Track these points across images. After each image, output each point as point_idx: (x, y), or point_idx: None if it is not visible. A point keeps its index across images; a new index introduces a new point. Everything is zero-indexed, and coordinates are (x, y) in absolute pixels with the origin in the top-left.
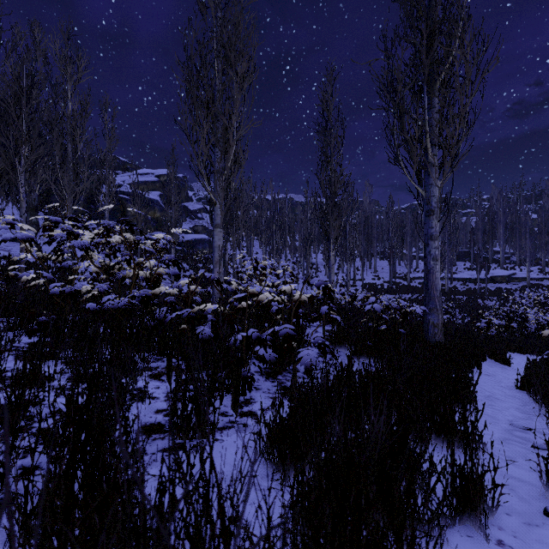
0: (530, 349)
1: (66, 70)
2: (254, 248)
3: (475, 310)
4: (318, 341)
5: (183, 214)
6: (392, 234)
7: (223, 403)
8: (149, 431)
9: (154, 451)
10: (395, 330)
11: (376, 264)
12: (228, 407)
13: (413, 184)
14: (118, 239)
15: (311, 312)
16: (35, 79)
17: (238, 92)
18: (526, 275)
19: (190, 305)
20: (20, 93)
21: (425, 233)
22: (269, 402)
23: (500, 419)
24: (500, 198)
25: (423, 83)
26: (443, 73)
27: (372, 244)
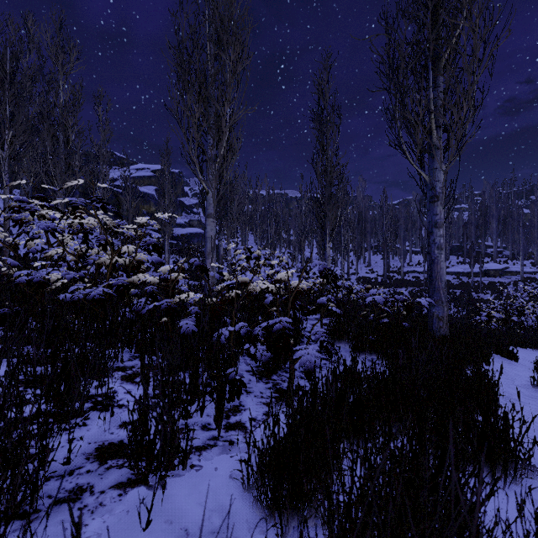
0: (531, 343)
1: (57, 60)
2: (249, 242)
3: (470, 303)
4: (320, 337)
5: (178, 208)
6: (386, 228)
7: (206, 412)
8: (105, 454)
9: (105, 488)
10: (398, 324)
11: (369, 258)
12: (212, 418)
13: (416, 168)
14: (94, 222)
15: (308, 305)
16: (29, 71)
17: (231, 76)
18: (519, 269)
19: (173, 296)
20: (3, 76)
21: (428, 221)
22: (262, 410)
23: (532, 427)
24: (493, 193)
25: (427, 59)
26: (449, 49)
27: (366, 239)
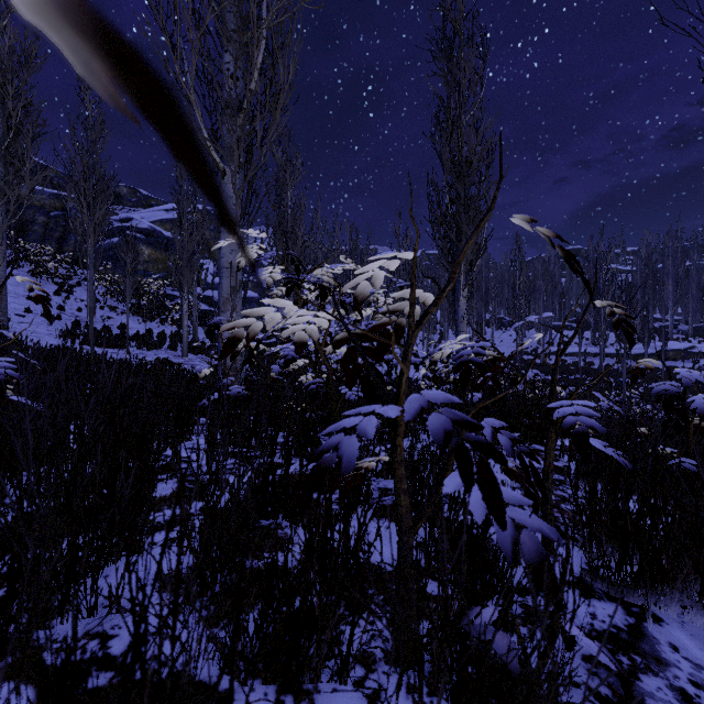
0: None
1: None
2: None
3: None
4: None
5: None
6: (519, 291)
7: None
8: None
9: None
10: None
11: (493, 335)
12: None
13: None
14: None
15: None
16: None
17: None
18: None
19: None
20: None
21: None
22: None
23: None
24: (668, 242)
25: None
26: None
27: (488, 307)
